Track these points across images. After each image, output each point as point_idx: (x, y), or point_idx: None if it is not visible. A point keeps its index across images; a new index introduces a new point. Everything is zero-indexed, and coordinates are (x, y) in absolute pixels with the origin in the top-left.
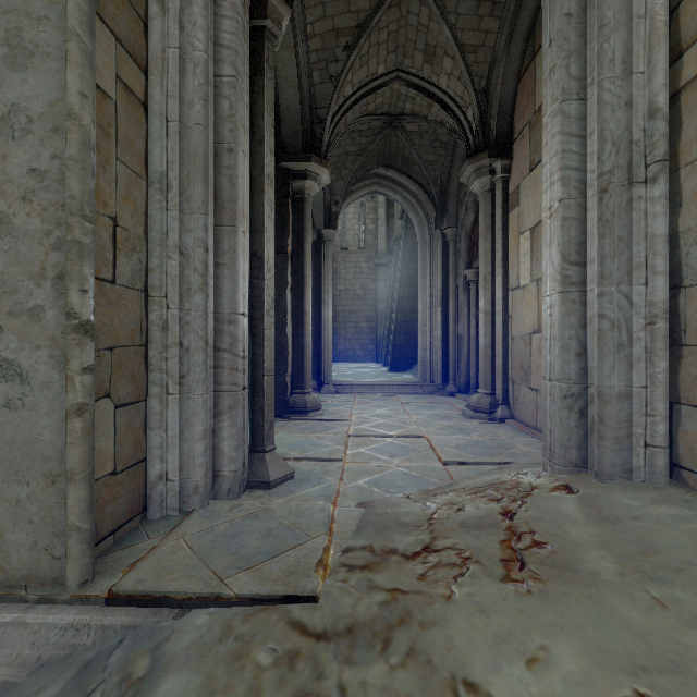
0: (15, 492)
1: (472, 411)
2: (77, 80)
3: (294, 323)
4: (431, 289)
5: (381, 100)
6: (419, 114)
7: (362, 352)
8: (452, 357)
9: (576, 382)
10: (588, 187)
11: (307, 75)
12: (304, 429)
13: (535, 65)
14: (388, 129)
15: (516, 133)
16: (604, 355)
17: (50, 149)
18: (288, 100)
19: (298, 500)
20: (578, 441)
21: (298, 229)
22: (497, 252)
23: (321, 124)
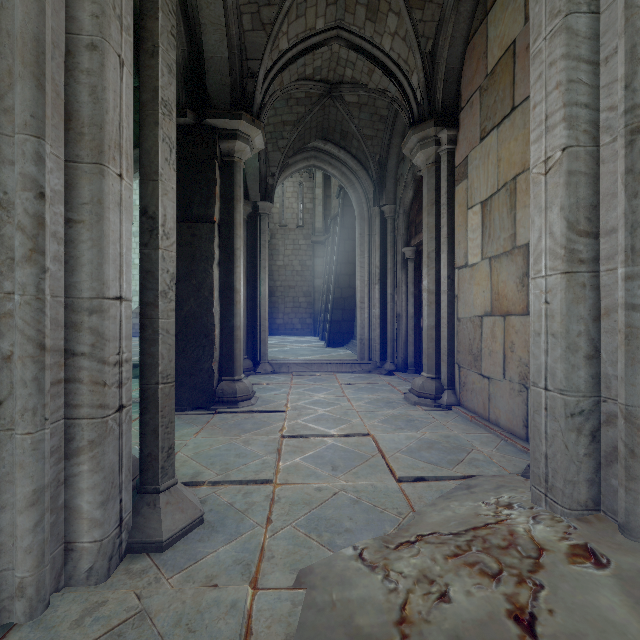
0: None
1: (415, 396)
2: None
3: (222, 302)
4: (370, 266)
5: (320, 63)
6: (360, 83)
7: (300, 325)
8: (390, 335)
9: (586, 395)
10: (602, 131)
11: (236, 19)
12: (231, 427)
13: (487, 24)
14: (326, 98)
15: (464, 101)
16: (637, 362)
17: None
18: (213, 46)
19: (201, 577)
20: (589, 474)
21: (227, 196)
22: (442, 227)
23: (253, 78)
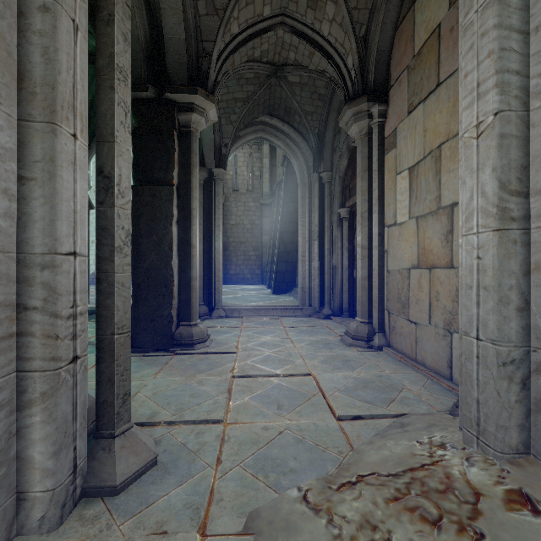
0: None
1: (350, 338)
2: None
3: (181, 256)
4: (310, 224)
5: (267, 47)
6: (301, 64)
7: (250, 275)
8: (327, 284)
9: (517, 345)
10: (532, 97)
11: (192, 5)
12: (187, 368)
13: (414, 11)
14: (272, 78)
15: (393, 79)
16: None
17: None
18: (172, 29)
19: (151, 523)
20: (520, 420)
21: (185, 162)
22: (374, 191)
23: (208, 58)
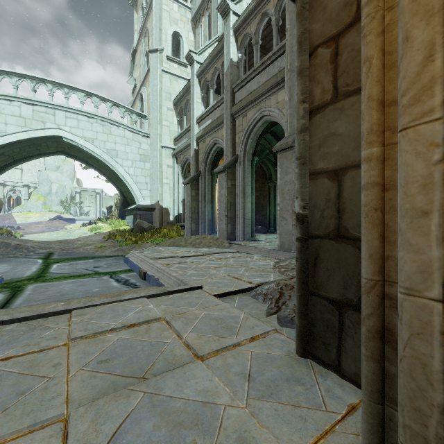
0: (286, 237)
1: None
2: (293, 176)
3: None
4: None
5: None
6: None
7: None
8: None
9: None
10: None
11: None
12: None
13: None
14: None
15: None
16: None
17: (290, 186)
18: None
19: None
20: None
21: None
22: None
23: None
